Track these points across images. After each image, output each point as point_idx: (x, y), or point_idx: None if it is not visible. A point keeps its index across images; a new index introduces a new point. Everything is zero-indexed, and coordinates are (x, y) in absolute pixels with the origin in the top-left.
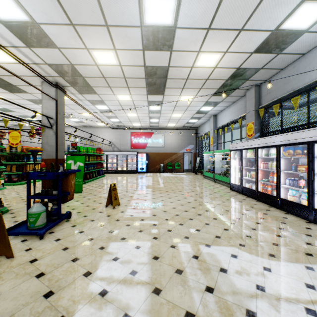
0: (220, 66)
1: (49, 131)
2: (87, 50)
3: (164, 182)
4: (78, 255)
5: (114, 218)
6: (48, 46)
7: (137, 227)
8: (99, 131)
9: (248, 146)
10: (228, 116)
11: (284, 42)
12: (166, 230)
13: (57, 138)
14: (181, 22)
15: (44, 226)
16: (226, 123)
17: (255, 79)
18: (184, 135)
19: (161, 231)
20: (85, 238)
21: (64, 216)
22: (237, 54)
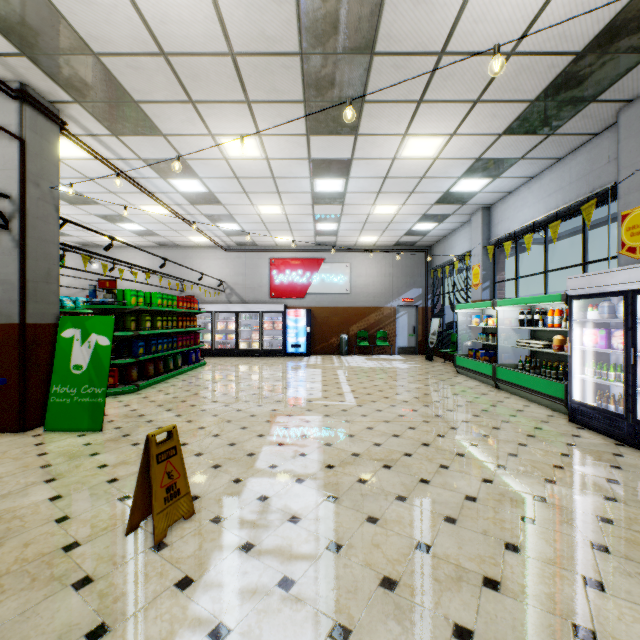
0: None
1: None
2: None
3: (354, 385)
4: None
5: None
6: None
7: None
8: (197, 257)
9: None
10: (534, 203)
11: None
12: None
13: (23, 259)
14: None
15: None
16: (527, 224)
17: None
18: (397, 266)
19: None
20: None
21: None
22: None
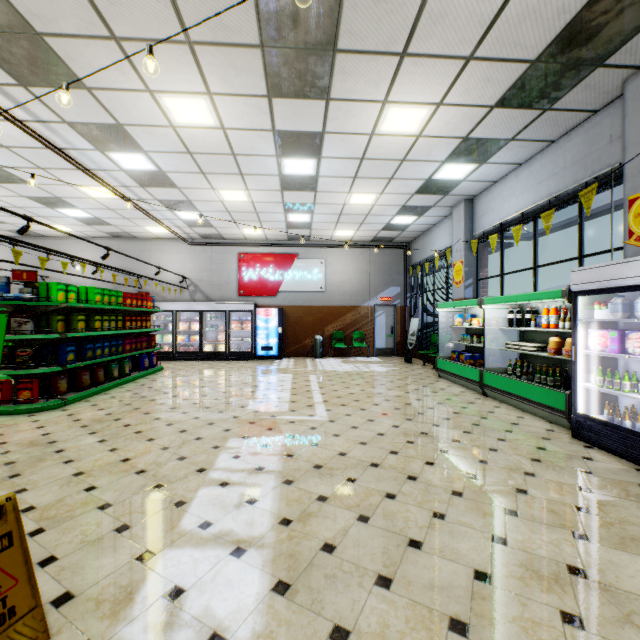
0: None
1: None
2: None
3: (327, 394)
4: None
5: None
6: None
7: None
8: (156, 250)
9: None
10: (523, 192)
11: None
12: None
13: None
14: None
15: None
16: (515, 215)
17: None
18: (374, 263)
19: None
20: None
21: None
22: None
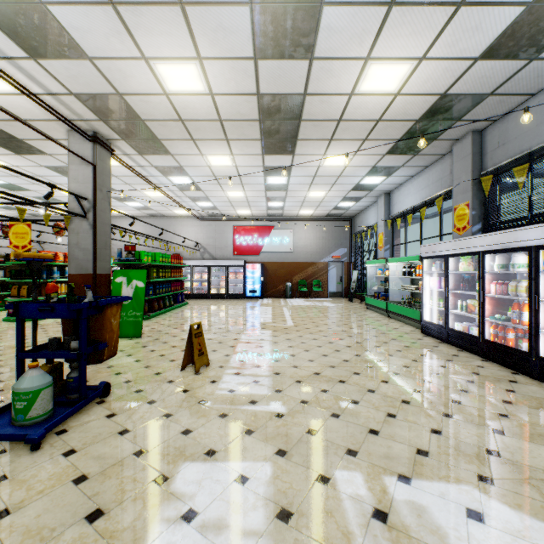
0: (407, 90)
1: (81, 222)
2: (146, 61)
3: (293, 316)
4: (104, 502)
5: (196, 397)
6: (70, 54)
7: (242, 421)
8: (178, 224)
9: (463, 249)
10: (414, 193)
11: None
12: (304, 431)
13: (95, 236)
14: None
15: (47, 418)
16: (409, 207)
17: (475, 117)
18: (328, 231)
19: (294, 432)
20: (130, 449)
21: (94, 392)
22: (444, 62)
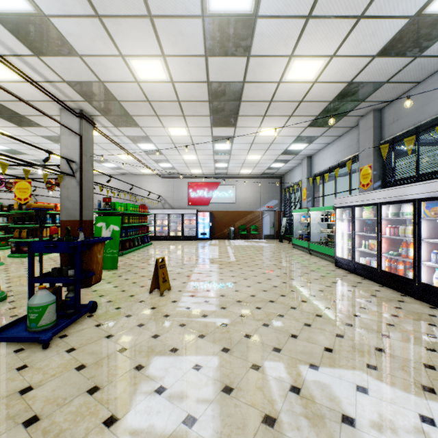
0: (322, 79)
1: (70, 180)
2: (123, 58)
3: (235, 253)
4: (99, 381)
5: (161, 312)
6: (64, 53)
7: (196, 329)
8: (144, 181)
9: (365, 201)
10: (330, 157)
11: (428, 36)
12: (242, 335)
13: (81, 190)
14: (265, 6)
15: (52, 326)
16: (326, 168)
17: (375, 99)
18: (263, 187)
19: (235, 336)
20: (115, 348)
21: (85, 308)
22: (350, 59)
